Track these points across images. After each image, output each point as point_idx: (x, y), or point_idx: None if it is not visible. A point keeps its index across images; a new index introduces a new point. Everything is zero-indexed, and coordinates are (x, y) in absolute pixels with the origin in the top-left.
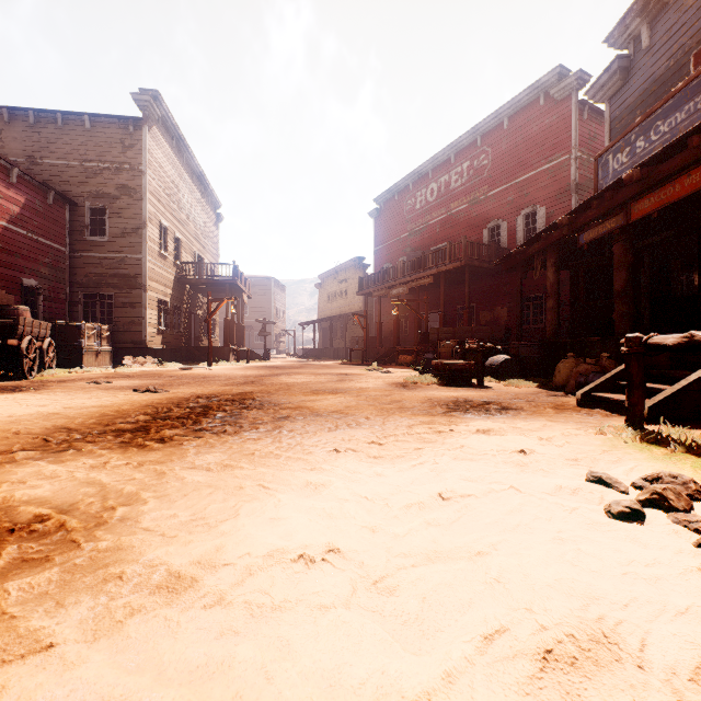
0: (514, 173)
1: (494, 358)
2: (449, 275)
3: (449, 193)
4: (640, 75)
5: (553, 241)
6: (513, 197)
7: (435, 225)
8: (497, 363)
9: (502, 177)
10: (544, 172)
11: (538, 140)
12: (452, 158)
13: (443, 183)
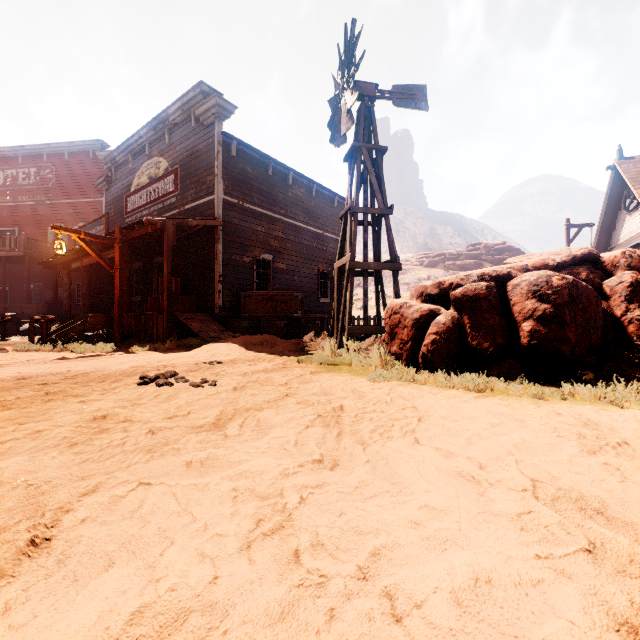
0: (73, 194)
1: (25, 325)
2: (12, 259)
3: (17, 186)
4: (113, 189)
5: (63, 262)
6: (72, 211)
7: (2, 208)
8: (26, 328)
9: (64, 194)
10: (94, 203)
11: (90, 180)
12: (20, 158)
13: (10, 175)
